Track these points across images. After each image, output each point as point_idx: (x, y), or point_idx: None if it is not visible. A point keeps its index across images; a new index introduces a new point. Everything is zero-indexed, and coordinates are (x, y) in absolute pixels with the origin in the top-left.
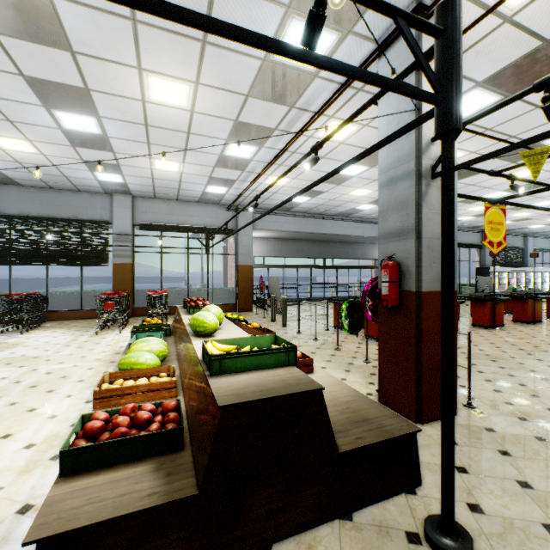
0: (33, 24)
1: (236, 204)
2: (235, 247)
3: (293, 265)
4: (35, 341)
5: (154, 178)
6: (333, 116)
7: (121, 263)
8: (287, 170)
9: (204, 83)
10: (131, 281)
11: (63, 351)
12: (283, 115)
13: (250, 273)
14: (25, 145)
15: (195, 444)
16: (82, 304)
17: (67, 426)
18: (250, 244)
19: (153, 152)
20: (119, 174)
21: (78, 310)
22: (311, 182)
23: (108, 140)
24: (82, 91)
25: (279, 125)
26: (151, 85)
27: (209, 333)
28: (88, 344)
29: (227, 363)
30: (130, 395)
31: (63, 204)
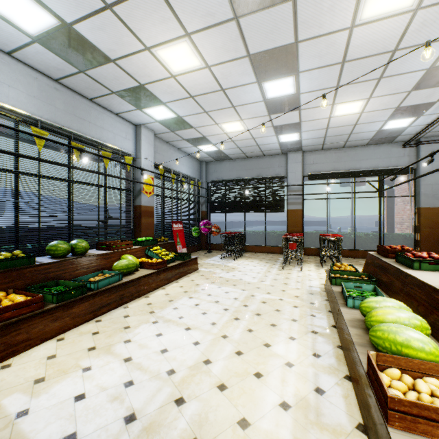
0: None
1: (416, 138)
2: (412, 188)
3: None
4: (243, 268)
5: (328, 128)
6: None
7: (293, 209)
8: None
9: None
10: (301, 224)
11: (265, 281)
12: None
13: (438, 217)
14: (238, 125)
15: None
16: (265, 241)
17: (311, 389)
18: (438, 182)
19: (338, 96)
20: (297, 133)
21: (263, 246)
22: None
23: (298, 98)
24: (290, 48)
25: None
26: None
27: None
28: (280, 277)
29: None
30: None
31: (253, 167)
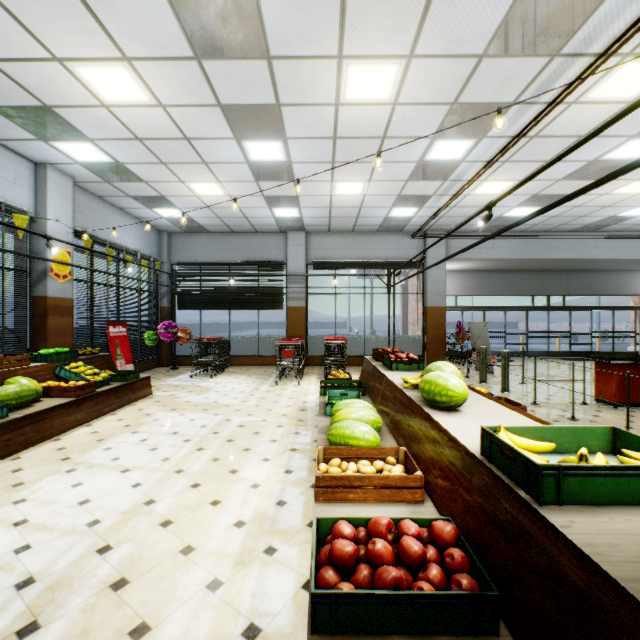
0: (234, 34)
1: (424, 230)
2: (421, 285)
3: (498, 307)
4: (223, 387)
5: (331, 207)
6: (632, 52)
7: (295, 306)
8: (575, 144)
9: (419, 55)
10: (305, 326)
11: (249, 401)
12: (533, 75)
13: (442, 317)
14: (215, 188)
15: (529, 639)
16: (258, 350)
17: (273, 504)
18: (442, 279)
19: (336, 173)
20: (295, 208)
21: (255, 356)
22: (548, 182)
23: (291, 167)
24: (272, 109)
25: (521, 95)
26: (349, 78)
27: (455, 405)
28: (270, 394)
29: (569, 485)
30: (359, 489)
31: (242, 247)
